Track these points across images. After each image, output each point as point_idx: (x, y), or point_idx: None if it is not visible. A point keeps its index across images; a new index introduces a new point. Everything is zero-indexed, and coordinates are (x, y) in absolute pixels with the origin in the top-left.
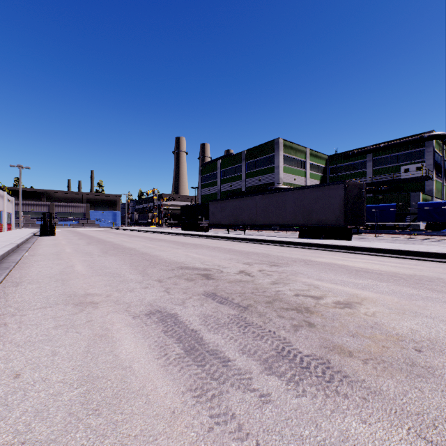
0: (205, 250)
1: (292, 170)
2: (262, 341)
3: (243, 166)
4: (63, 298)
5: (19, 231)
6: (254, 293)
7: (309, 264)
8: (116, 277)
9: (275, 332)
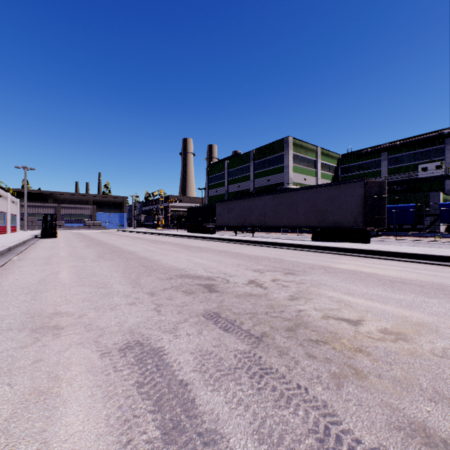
0: (211, 254)
1: (302, 170)
2: (289, 409)
3: (251, 166)
4: (22, 319)
5: (23, 232)
6: (268, 314)
7: (330, 272)
8: (101, 287)
9: (308, 390)
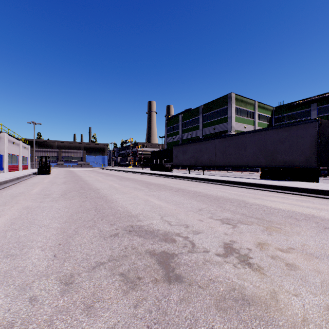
0: (168, 193)
1: (242, 120)
2: None
3: (200, 118)
4: None
5: (30, 170)
6: None
7: (327, 227)
8: (9, 256)
9: None
